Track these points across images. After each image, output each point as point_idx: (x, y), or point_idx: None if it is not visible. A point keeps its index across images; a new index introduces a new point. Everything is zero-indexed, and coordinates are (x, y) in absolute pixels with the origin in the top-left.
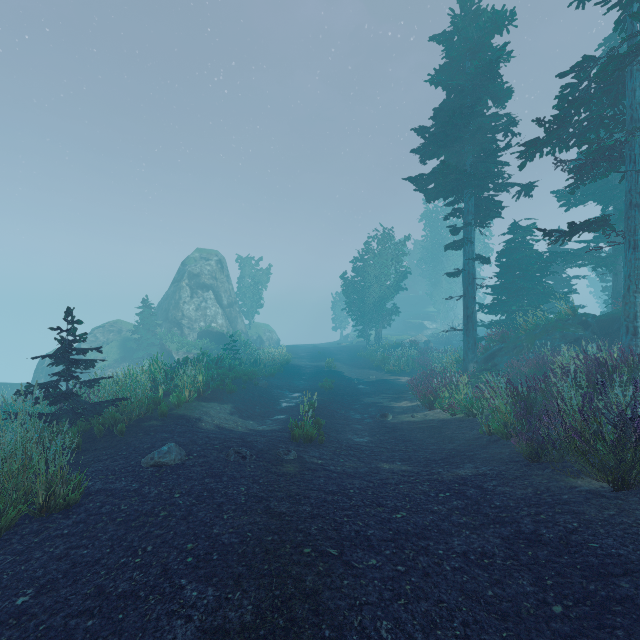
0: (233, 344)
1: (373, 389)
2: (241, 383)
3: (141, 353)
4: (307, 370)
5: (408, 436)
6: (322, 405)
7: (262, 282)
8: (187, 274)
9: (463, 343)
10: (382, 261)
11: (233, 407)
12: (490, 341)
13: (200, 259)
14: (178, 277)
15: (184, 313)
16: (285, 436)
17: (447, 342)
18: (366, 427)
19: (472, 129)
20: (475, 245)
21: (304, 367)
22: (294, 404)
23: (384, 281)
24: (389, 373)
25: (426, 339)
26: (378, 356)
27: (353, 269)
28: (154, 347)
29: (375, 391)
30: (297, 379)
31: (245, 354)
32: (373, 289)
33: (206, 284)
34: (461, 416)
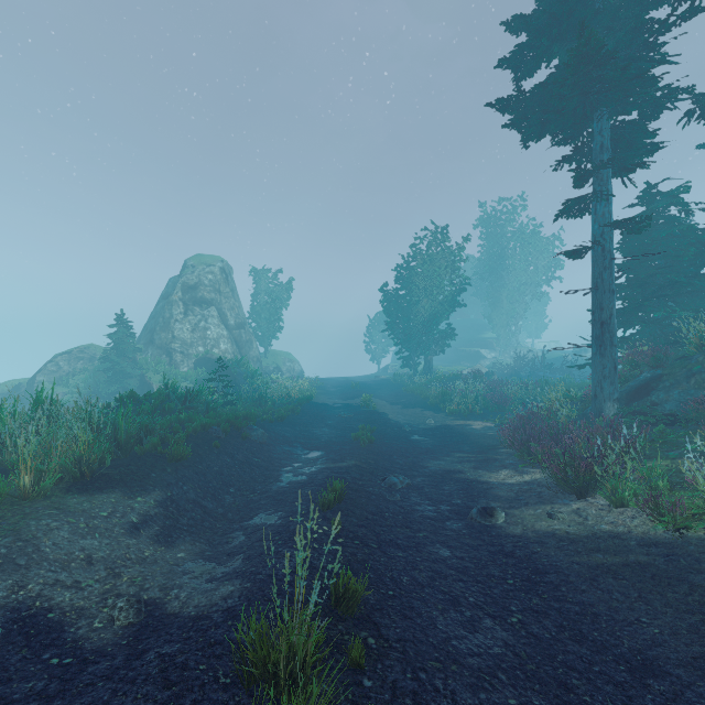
0: (236, 375)
1: (436, 442)
2: (216, 436)
3: (113, 387)
4: (335, 411)
5: (613, 621)
6: (357, 481)
7: (282, 300)
8: (180, 285)
9: (594, 368)
10: (433, 269)
11: (162, 499)
12: (627, 366)
13: (199, 267)
14: (170, 289)
15: (175, 335)
16: (212, 698)
17: (513, 374)
18: (461, 554)
19: (611, 5)
20: (542, 257)
21: (331, 406)
22: (305, 478)
23: (436, 295)
24: (452, 415)
25: (486, 370)
26: (432, 391)
27: (396, 279)
28: (131, 379)
29: (441, 446)
30: (319, 425)
31: (252, 388)
32: (422, 305)
33: (206, 298)
34: (702, 535)
